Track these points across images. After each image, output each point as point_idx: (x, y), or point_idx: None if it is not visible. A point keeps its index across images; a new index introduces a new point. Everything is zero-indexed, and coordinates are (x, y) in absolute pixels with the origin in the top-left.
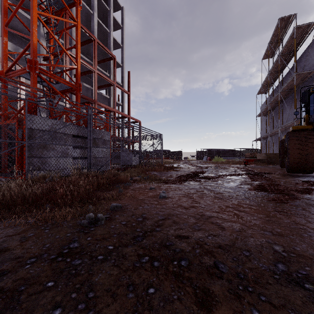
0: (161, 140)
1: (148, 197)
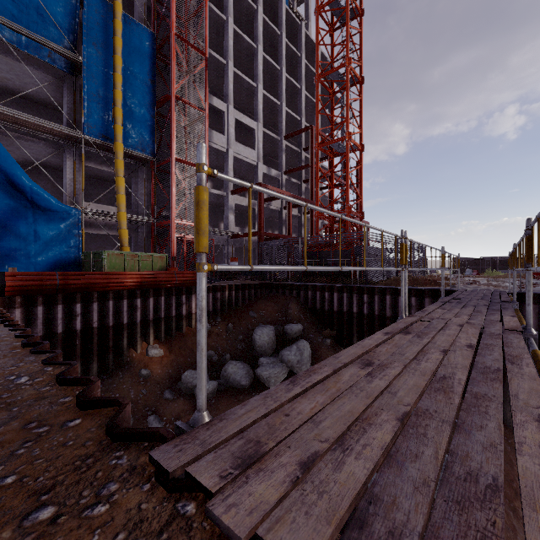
0: (424, 252)
1: (463, 285)
